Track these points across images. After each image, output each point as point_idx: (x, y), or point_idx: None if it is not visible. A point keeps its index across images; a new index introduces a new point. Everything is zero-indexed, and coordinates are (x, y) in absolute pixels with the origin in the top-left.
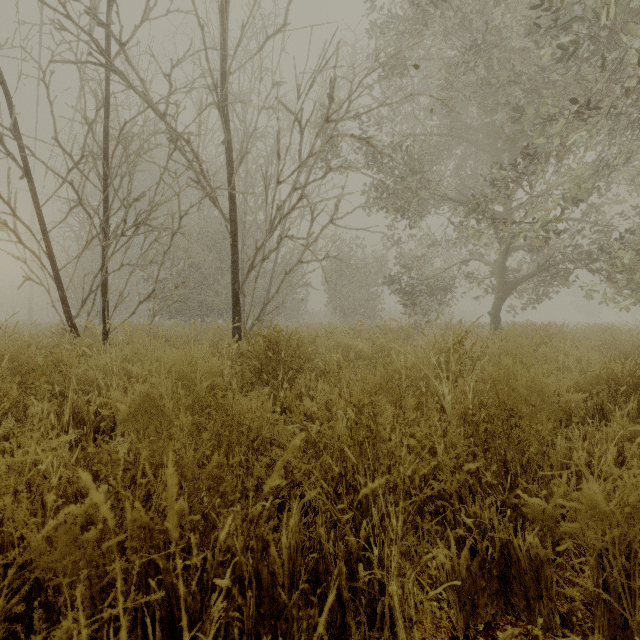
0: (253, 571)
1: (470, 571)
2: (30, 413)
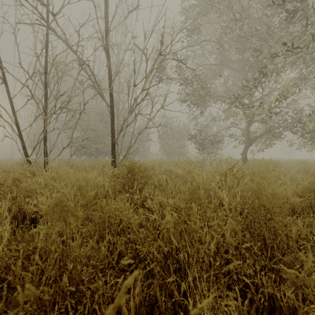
0: None
1: (250, 314)
2: None
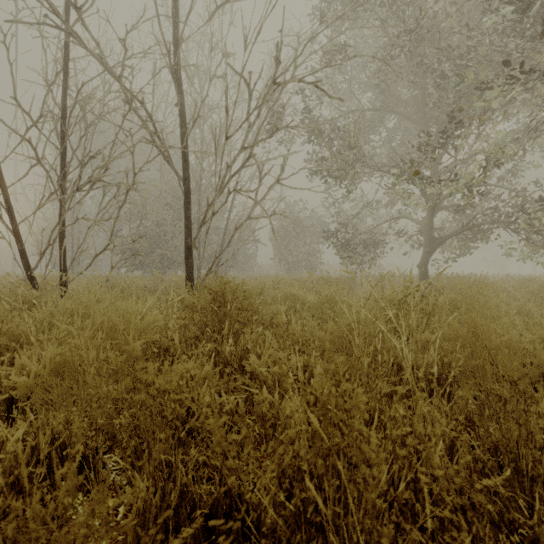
0: None
1: None
2: None
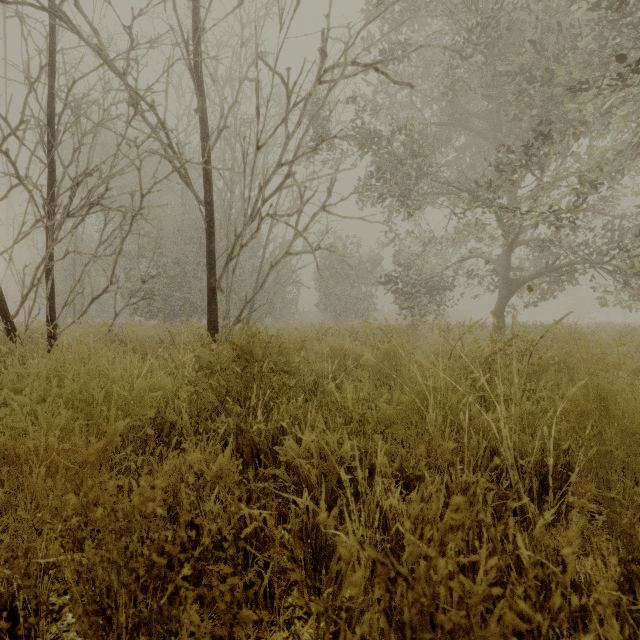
0: None
1: None
2: None
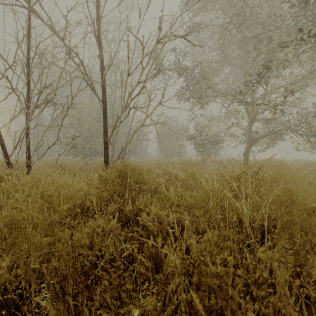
0: None
1: None
2: None
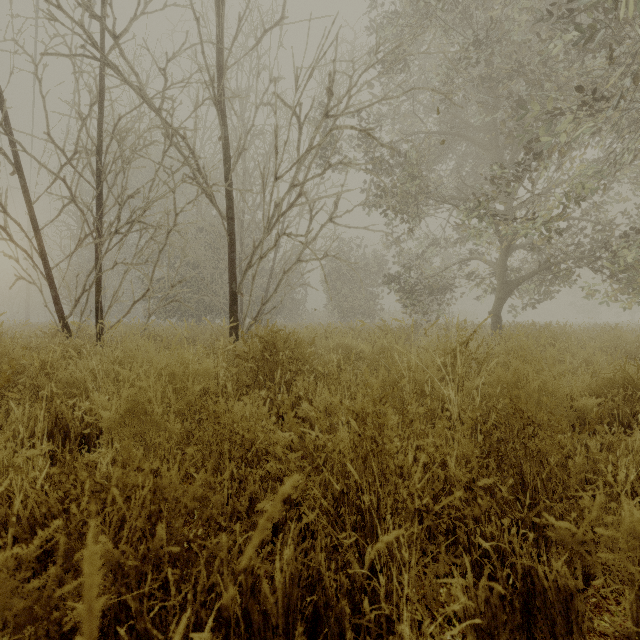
0: (242, 612)
1: (489, 603)
2: (9, 419)
